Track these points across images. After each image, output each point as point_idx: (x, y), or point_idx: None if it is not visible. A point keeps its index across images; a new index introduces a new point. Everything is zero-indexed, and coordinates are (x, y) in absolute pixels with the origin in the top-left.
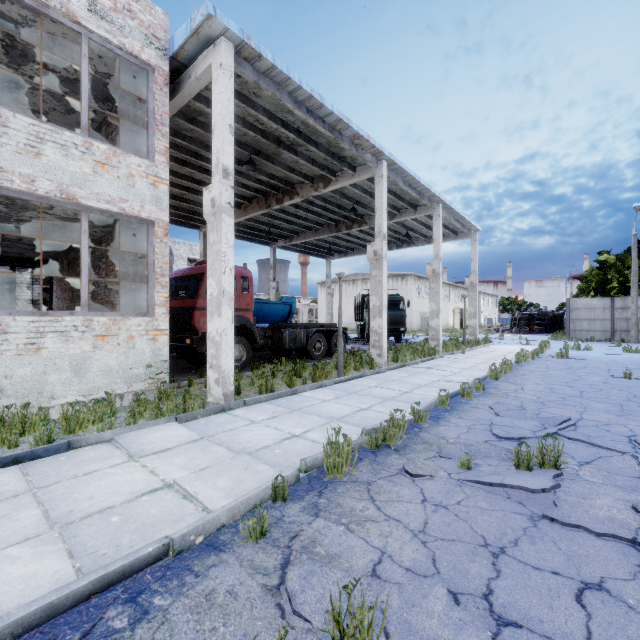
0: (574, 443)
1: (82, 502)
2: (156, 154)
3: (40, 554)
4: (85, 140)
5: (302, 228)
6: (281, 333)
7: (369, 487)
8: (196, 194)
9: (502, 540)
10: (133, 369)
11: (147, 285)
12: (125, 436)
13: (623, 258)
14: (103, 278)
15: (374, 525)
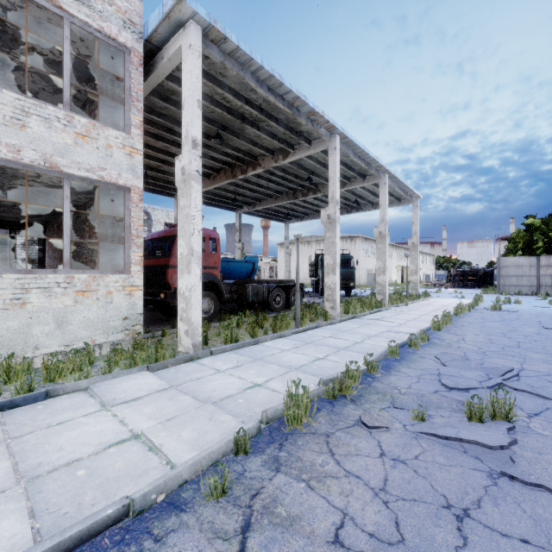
0: (520, 394)
1: (51, 454)
2: (132, 127)
3: (1, 513)
4: (67, 114)
5: (264, 196)
6: (245, 288)
7: (328, 439)
8: (171, 166)
9: (464, 501)
10: (111, 321)
11: (124, 245)
12: (100, 385)
13: (547, 221)
14: (87, 239)
15: (334, 482)
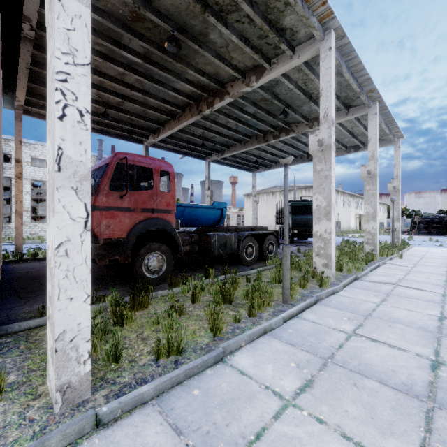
0: None
1: None
2: None
3: None
4: None
5: (232, 140)
6: (209, 238)
7: None
8: (130, 102)
9: None
10: None
11: None
12: None
13: None
14: None
15: None
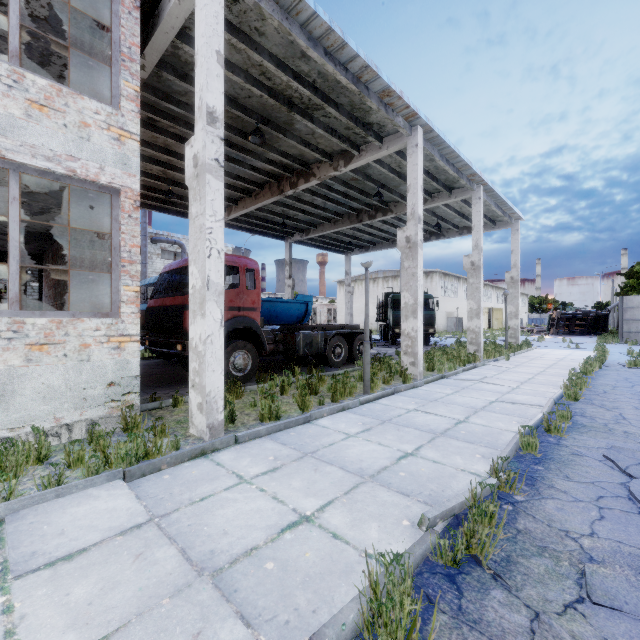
0: None
1: None
2: (122, 99)
3: None
4: (12, 69)
5: (320, 219)
6: (294, 337)
7: None
8: None
9: None
10: (88, 389)
11: (111, 275)
12: (25, 514)
13: None
14: (77, 270)
15: None
